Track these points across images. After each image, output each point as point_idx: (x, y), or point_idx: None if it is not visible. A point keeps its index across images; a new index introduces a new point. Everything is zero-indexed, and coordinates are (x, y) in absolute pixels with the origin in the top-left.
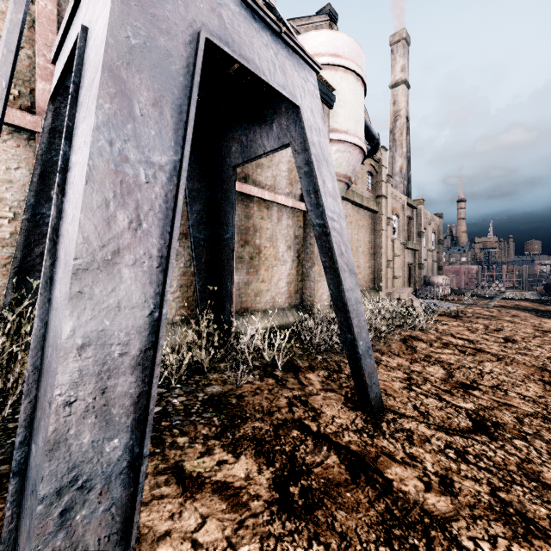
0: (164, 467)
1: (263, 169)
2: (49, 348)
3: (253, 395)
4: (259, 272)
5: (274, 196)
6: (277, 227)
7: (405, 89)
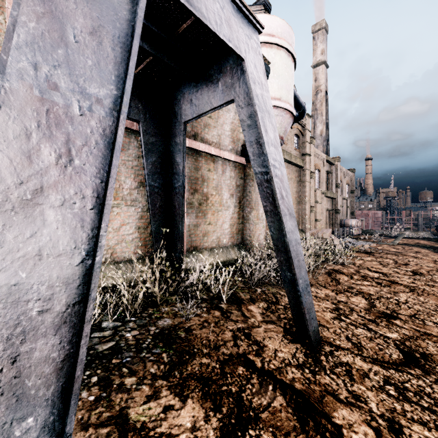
0: (107, 415)
1: (209, 128)
2: None
3: (201, 328)
4: (206, 216)
5: (219, 152)
6: (222, 178)
7: (324, 69)
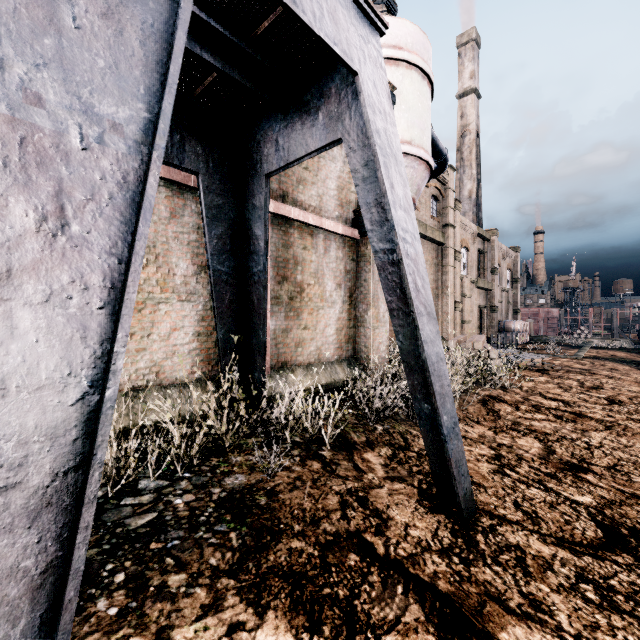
0: None
1: (305, 185)
2: None
3: (291, 490)
4: (301, 316)
5: (320, 220)
6: (324, 260)
7: (474, 100)
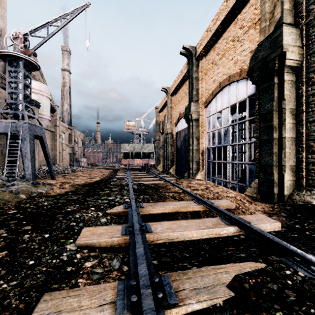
0: None
1: None
2: (27, 165)
3: None
4: None
5: None
6: None
7: (69, 74)
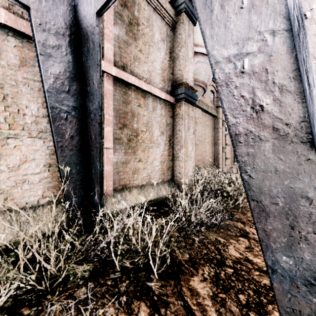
0: None
1: (140, 63)
2: None
3: None
4: (136, 152)
5: (149, 87)
6: (152, 115)
7: None
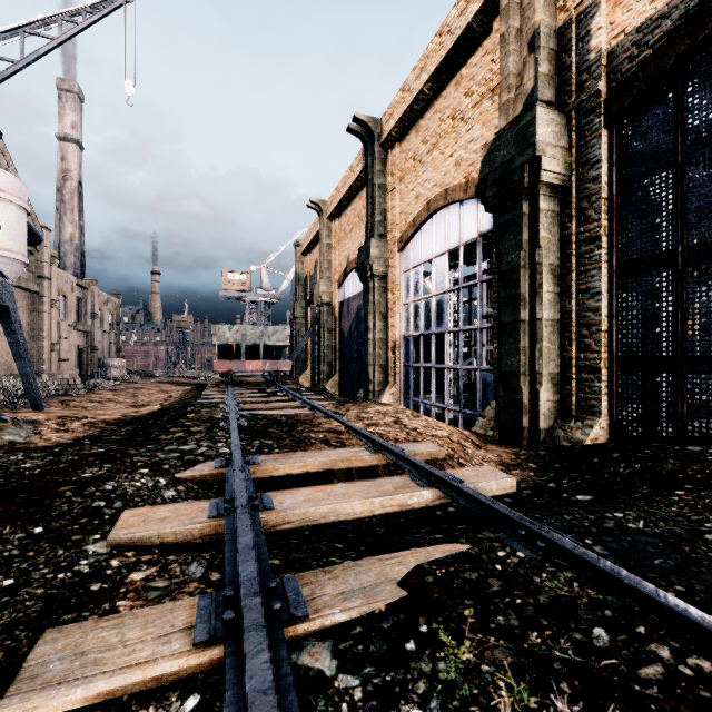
0: None
1: None
2: None
3: None
4: None
5: None
6: None
7: (77, 150)
